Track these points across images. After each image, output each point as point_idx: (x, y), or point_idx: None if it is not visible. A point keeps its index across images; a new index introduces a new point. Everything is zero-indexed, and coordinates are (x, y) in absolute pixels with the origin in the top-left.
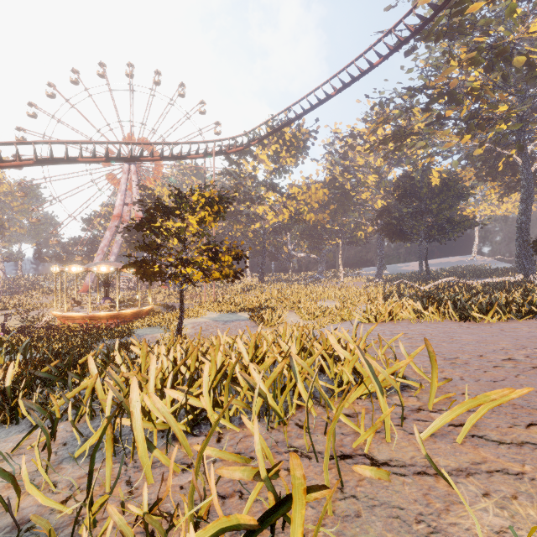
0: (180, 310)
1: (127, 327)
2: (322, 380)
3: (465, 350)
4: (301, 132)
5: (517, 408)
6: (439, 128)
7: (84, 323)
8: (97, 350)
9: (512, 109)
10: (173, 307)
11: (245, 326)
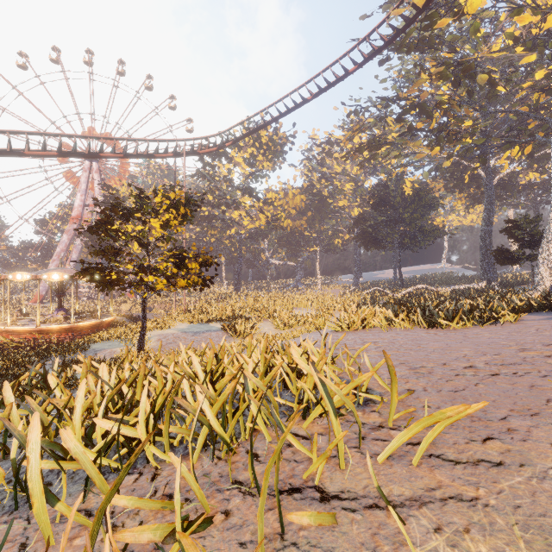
0: (142, 322)
1: (82, 342)
2: (285, 396)
3: (430, 358)
4: (278, 136)
5: (475, 420)
6: (411, 139)
7: (32, 338)
8: (31, 371)
9: (476, 124)
10: (139, 318)
11: (216, 337)
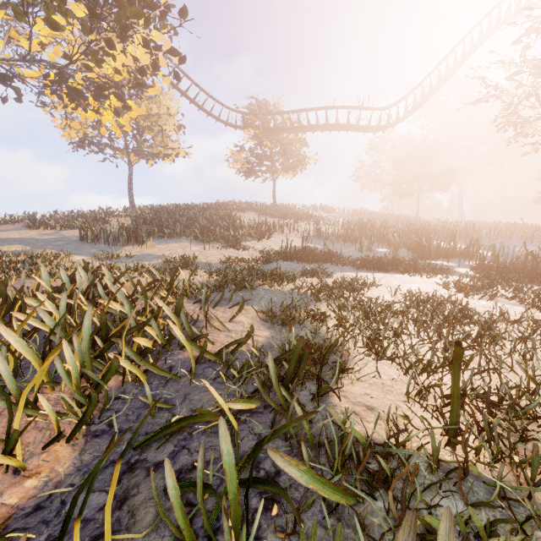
0: None
1: None
2: None
3: None
4: None
5: None
6: None
7: None
8: None
9: None
10: None
11: None
